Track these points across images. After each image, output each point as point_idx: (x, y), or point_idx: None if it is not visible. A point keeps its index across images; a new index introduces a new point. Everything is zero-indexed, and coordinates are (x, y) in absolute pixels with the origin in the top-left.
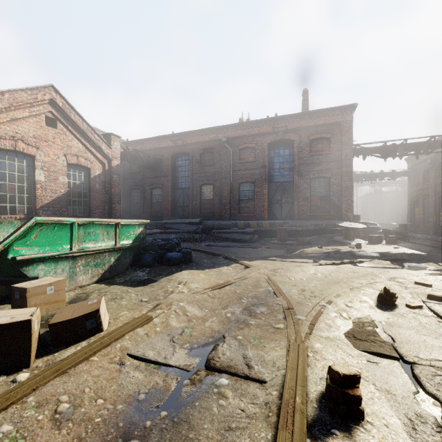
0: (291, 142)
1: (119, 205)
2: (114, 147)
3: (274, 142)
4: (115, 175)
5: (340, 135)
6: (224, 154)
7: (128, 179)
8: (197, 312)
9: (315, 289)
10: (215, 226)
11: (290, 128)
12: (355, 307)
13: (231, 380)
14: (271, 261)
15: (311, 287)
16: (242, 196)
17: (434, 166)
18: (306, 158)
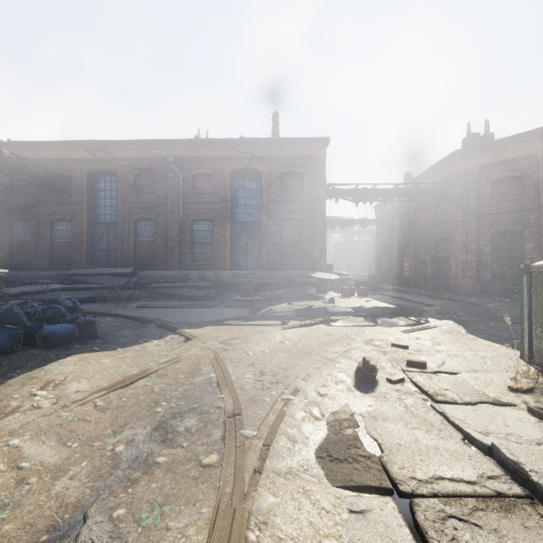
0: (258, 173)
1: None
2: None
3: (238, 171)
4: None
5: (313, 171)
6: (171, 179)
7: (7, 204)
8: (51, 454)
9: (279, 367)
10: (156, 279)
11: (257, 156)
12: (329, 394)
13: None
14: (227, 326)
15: (274, 365)
16: (196, 238)
17: (398, 215)
18: (276, 195)
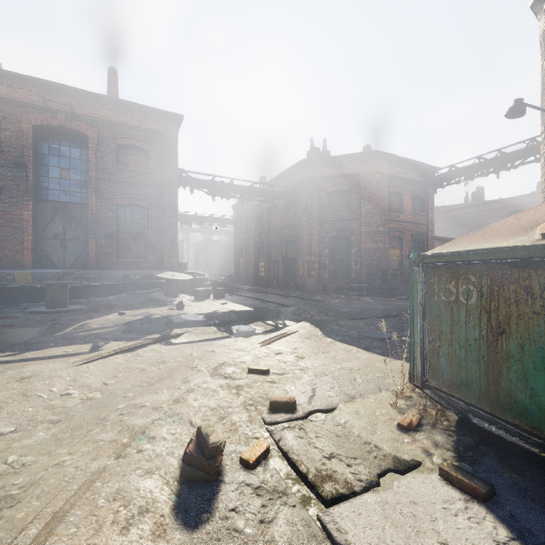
0: (84, 139)
1: None
2: None
3: (49, 128)
4: None
5: (162, 150)
6: None
7: None
8: None
9: None
10: None
11: (81, 114)
12: None
13: None
14: None
15: None
16: None
17: (254, 216)
18: (110, 171)
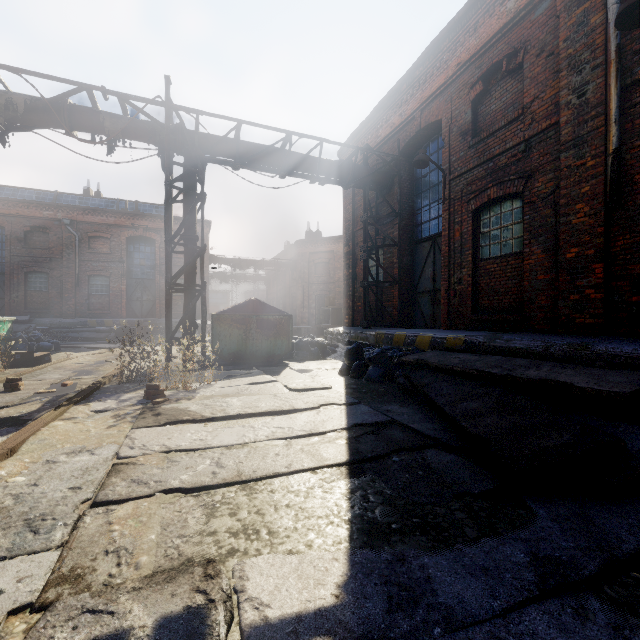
0: (153, 240)
1: None
2: None
3: (134, 237)
4: None
5: (199, 244)
6: (67, 239)
7: None
8: (92, 358)
9: None
10: (54, 325)
11: (152, 227)
12: None
13: (116, 361)
14: (129, 347)
15: None
16: (92, 291)
17: (276, 276)
18: None
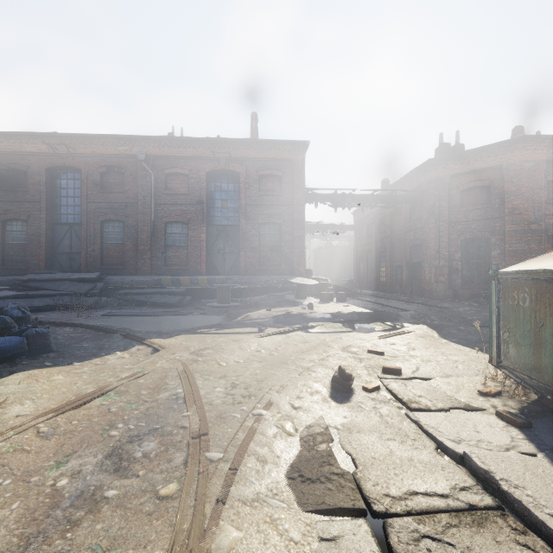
0: (236, 175)
1: None
2: None
3: (215, 172)
4: None
5: (292, 174)
6: (142, 178)
7: None
8: None
9: (253, 378)
10: (125, 285)
11: (235, 157)
12: (304, 407)
13: None
14: (200, 335)
15: (248, 376)
16: (169, 241)
17: (375, 221)
18: (254, 198)
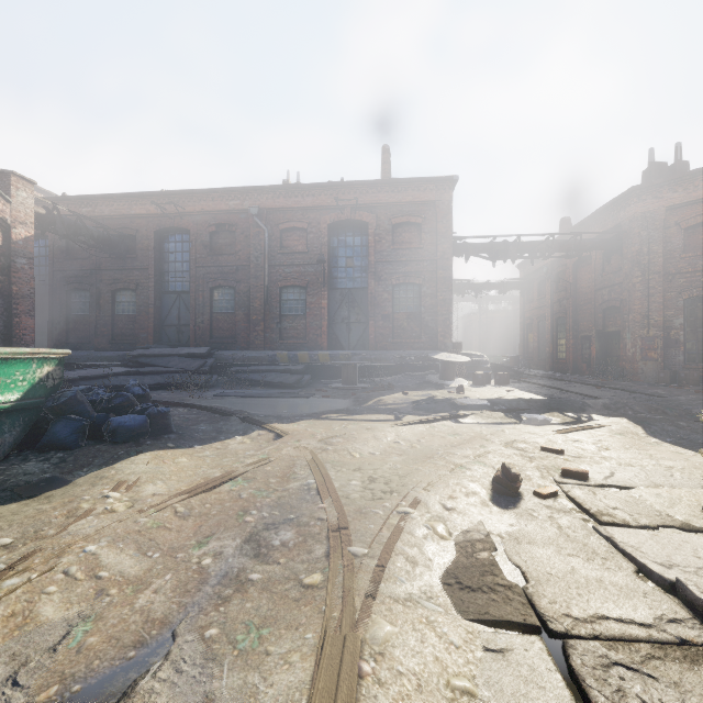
0: (364, 226)
1: (32, 319)
2: (20, 201)
3: (338, 223)
4: (21, 259)
5: (436, 221)
6: (255, 236)
7: (63, 271)
8: (131, 564)
9: (393, 473)
10: (237, 361)
11: (363, 203)
12: (458, 509)
13: None
14: (325, 421)
15: (386, 470)
16: (285, 309)
17: (550, 276)
18: (386, 253)
